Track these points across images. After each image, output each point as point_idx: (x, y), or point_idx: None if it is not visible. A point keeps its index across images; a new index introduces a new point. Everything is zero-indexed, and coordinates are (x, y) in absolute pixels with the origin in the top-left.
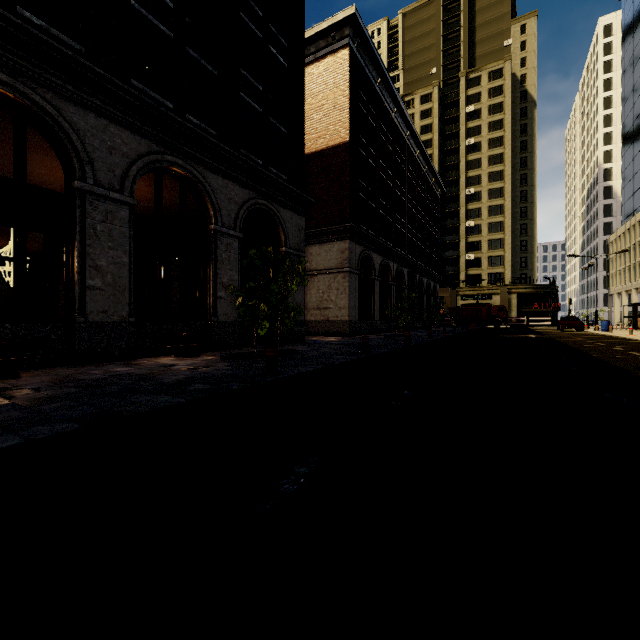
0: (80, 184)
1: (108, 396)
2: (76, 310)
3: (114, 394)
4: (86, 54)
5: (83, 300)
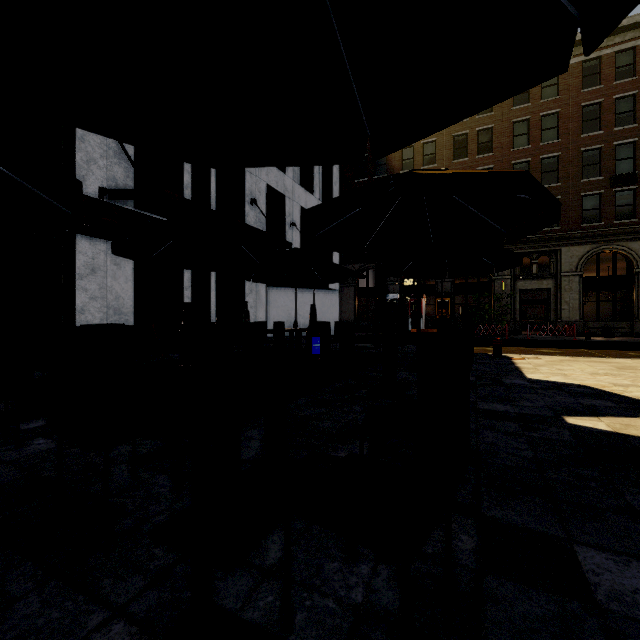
0: (636, 270)
1: (637, 340)
2: (634, 317)
3: (639, 340)
4: (638, 220)
5: (637, 313)
